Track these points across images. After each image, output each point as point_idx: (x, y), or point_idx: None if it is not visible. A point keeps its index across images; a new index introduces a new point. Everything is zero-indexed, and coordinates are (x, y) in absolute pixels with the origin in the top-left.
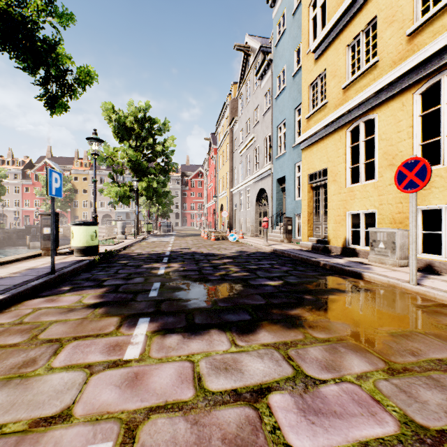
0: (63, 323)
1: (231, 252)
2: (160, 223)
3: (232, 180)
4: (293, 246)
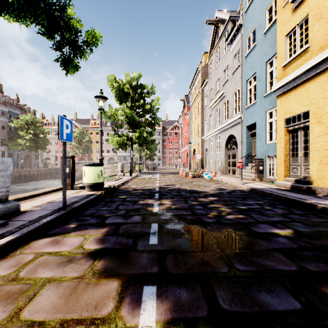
0: (57, 286)
1: (211, 189)
2: (148, 164)
3: (203, 130)
4: (267, 184)
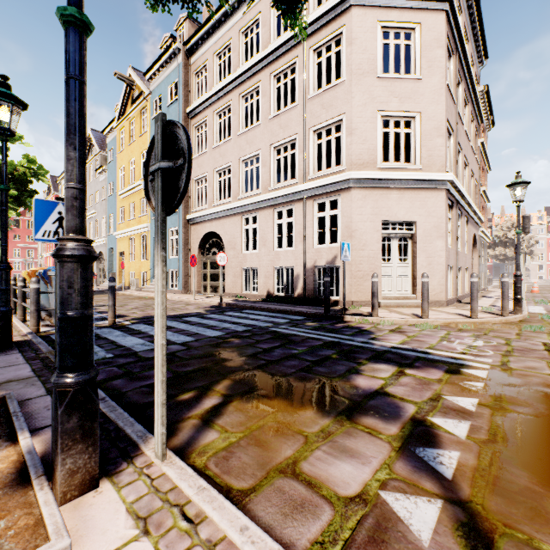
0: None
1: None
2: None
3: None
4: None
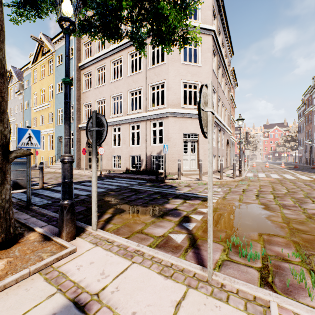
0: None
1: None
2: None
3: None
4: None
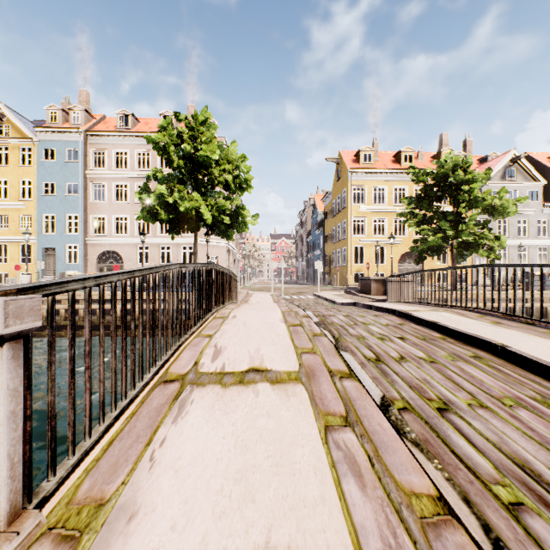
0: None
1: None
2: None
3: None
4: None
